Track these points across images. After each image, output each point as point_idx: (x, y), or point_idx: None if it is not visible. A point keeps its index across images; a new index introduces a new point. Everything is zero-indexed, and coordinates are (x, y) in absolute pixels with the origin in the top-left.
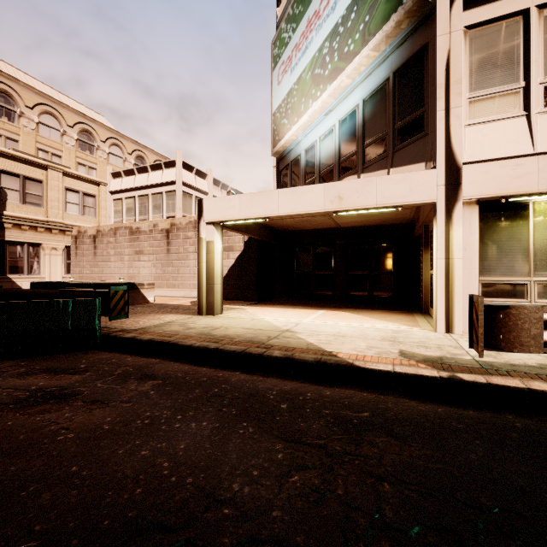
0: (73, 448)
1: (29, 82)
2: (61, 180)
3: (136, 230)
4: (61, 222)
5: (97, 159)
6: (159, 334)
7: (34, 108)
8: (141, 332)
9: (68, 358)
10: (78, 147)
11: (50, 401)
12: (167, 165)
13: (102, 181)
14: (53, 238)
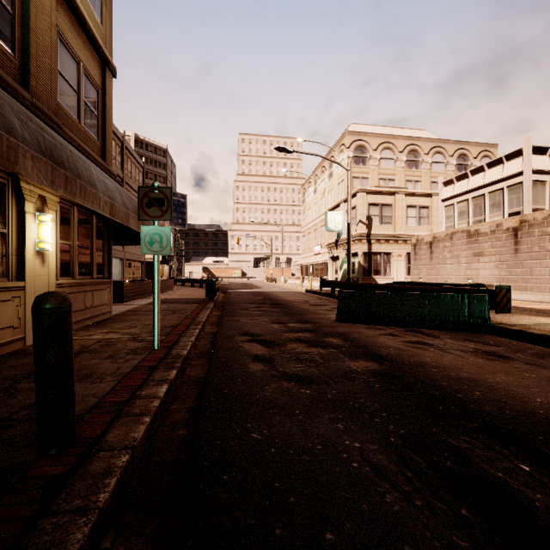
0: (543, 381)
1: (373, 131)
2: (403, 200)
3: (474, 232)
4: (404, 234)
5: (421, 172)
6: (548, 332)
7: (377, 149)
8: (523, 327)
9: (472, 335)
10: (406, 167)
11: (493, 356)
12: (508, 157)
13: (434, 192)
14: (398, 247)
